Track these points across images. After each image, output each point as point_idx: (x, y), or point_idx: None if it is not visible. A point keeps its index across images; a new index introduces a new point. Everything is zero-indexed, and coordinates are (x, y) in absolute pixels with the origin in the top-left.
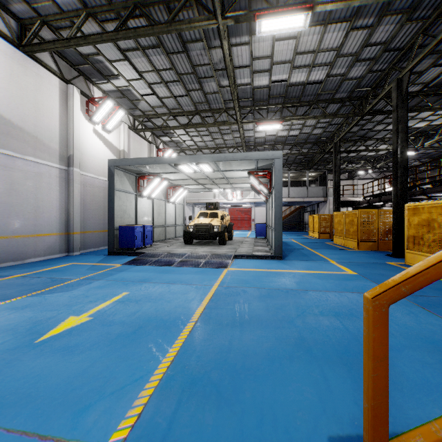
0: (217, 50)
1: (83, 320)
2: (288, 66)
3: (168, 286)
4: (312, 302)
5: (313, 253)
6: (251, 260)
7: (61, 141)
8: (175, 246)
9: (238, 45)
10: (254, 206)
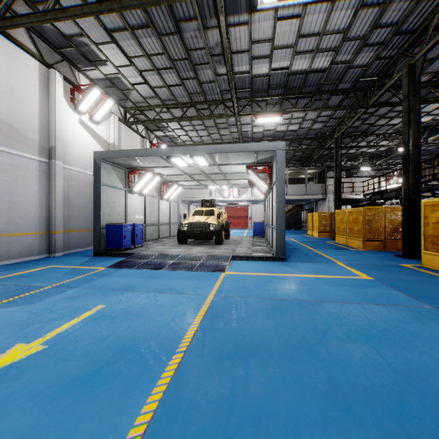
0: (213, 32)
1: (34, 350)
2: (290, 51)
3: (154, 296)
4: (331, 318)
5: (317, 254)
6: (251, 261)
7: (41, 131)
8: (168, 246)
9: (236, 26)
10: (251, 204)
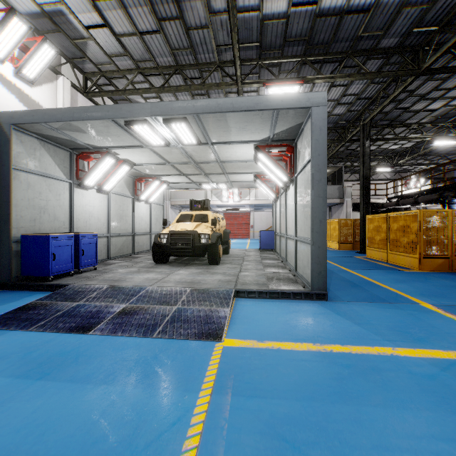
0: None
1: None
2: None
3: None
4: None
5: (364, 280)
6: (268, 301)
7: None
8: (138, 267)
9: None
10: (253, 211)
